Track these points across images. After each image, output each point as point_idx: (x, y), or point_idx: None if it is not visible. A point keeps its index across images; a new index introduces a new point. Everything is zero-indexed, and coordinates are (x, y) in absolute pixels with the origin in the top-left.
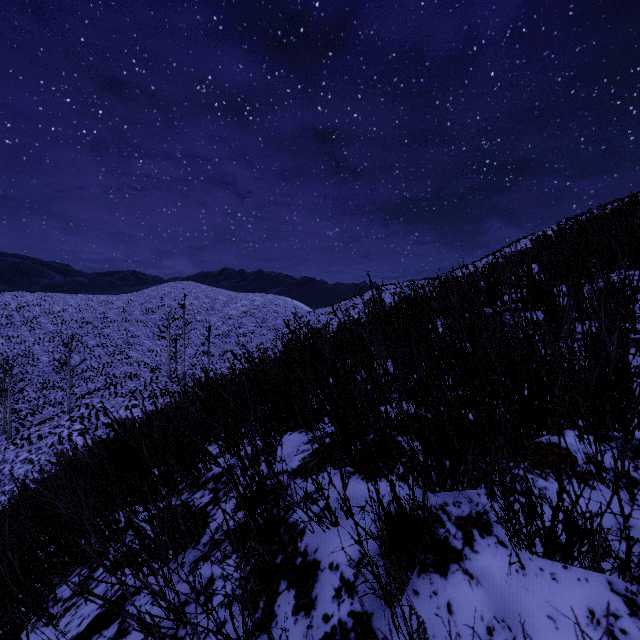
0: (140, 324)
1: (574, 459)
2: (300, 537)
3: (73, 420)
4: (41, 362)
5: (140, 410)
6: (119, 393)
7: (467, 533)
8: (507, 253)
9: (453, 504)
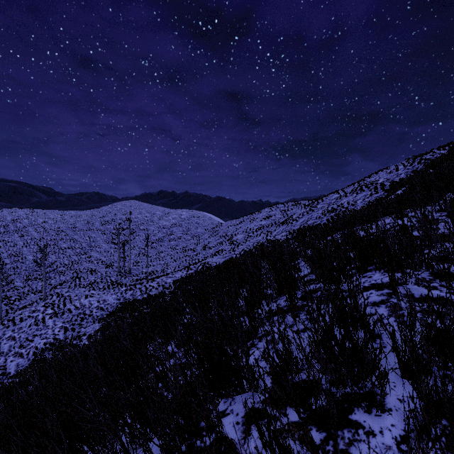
0: (99, 232)
1: None
2: None
3: (46, 306)
4: (27, 260)
5: (96, 299)
6: (82, 284)
7: None
8: (369, 182)
9: None
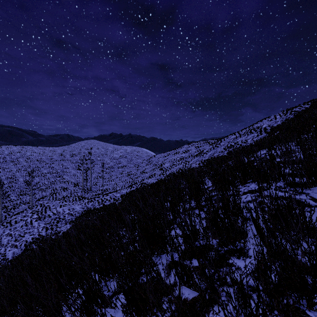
0: (69, 162)
1: None
2: None
3: (33, 213)
4: (19, 181)
5: (67, 208)
6: (57, 198)
7: None
8: (256, 127)
9: None
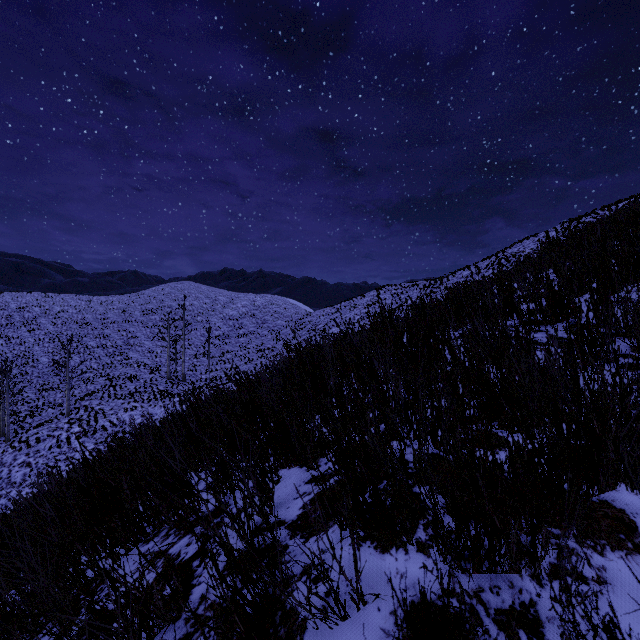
0: (140, 325)
1: (633, 525)
2: (300, 634)
3: (72, 423)
4: (41, 363)
5: (139, 412)
6: (118, 395)
7: (512, 636)
8: (510, 254)
9: (490, 590)
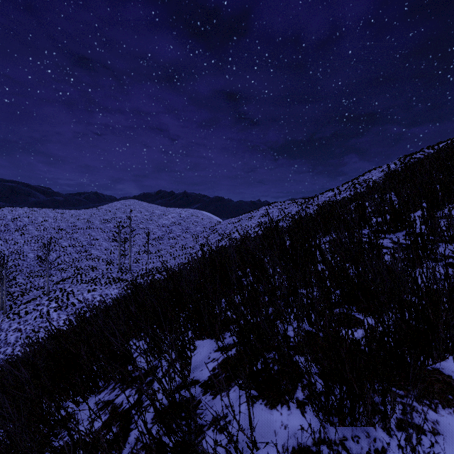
0: (99, 230)
1: None
2: None
3: (50, 300)
4: (29, 258)
5: (98, 293)
6: (84, 280)
7: None
8: (362, 180)
9: (352, 438)
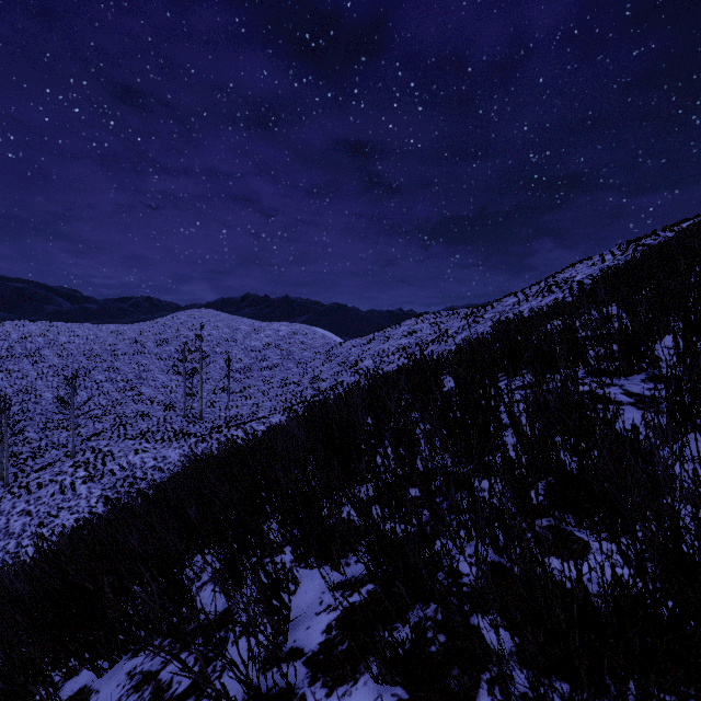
0: (153, 357)
1: None
2: None
3: (77, 466)
4: (44, 399)
5: (151, 455)
6: (129, 435)
7: None
8: (561, 280)
9: None
